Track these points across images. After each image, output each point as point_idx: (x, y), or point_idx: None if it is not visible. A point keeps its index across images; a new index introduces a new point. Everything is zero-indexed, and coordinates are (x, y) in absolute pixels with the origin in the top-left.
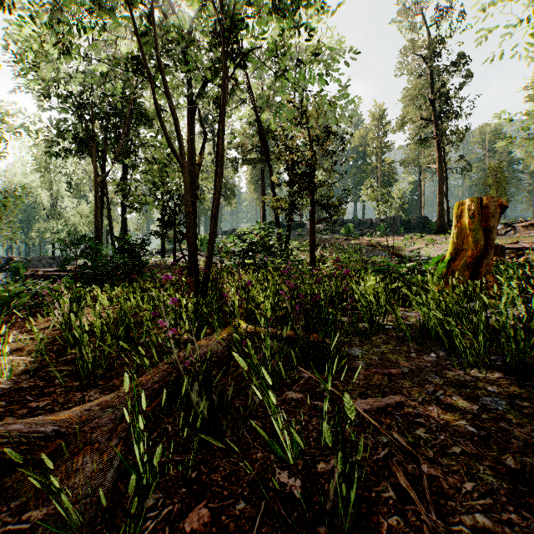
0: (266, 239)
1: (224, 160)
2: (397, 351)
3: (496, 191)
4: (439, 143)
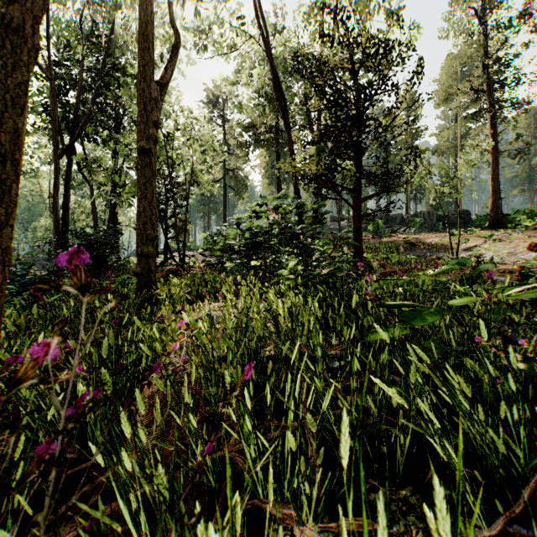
0: (285, 221)
1: None
2: None
3: None
4: (492, 118)
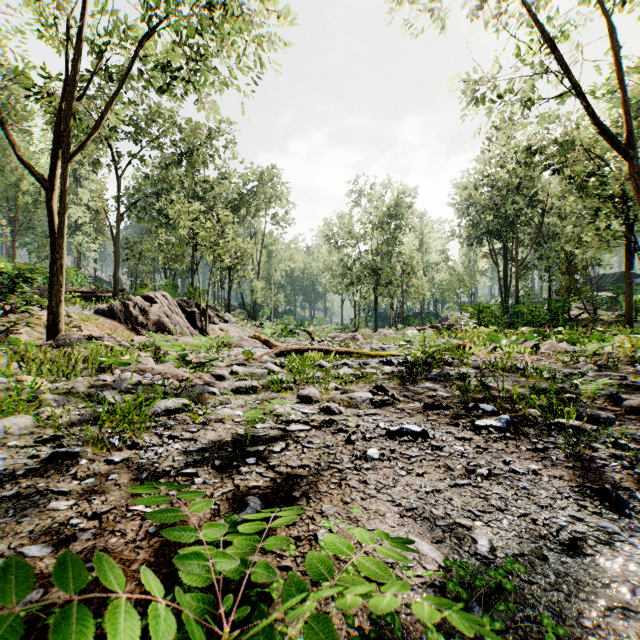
0: None
1: None
2: None
3: None
4: None
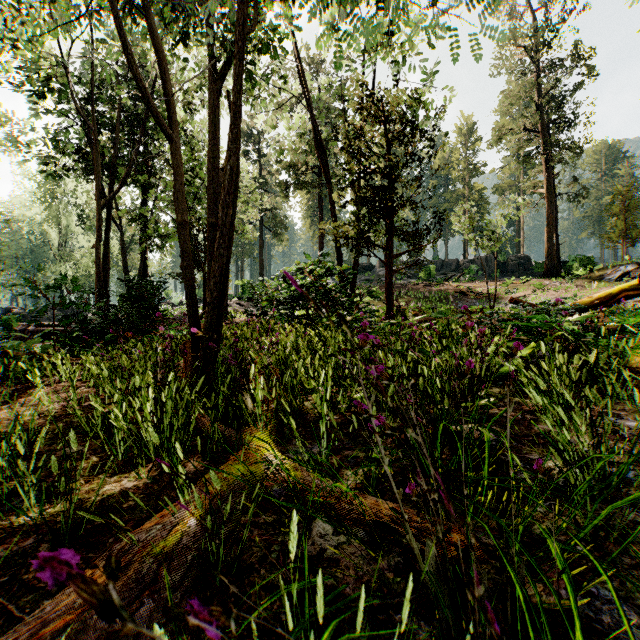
0: (323, 280)
1: (238, 116)
2: None
3: (625, 221)
4: (547, 160)
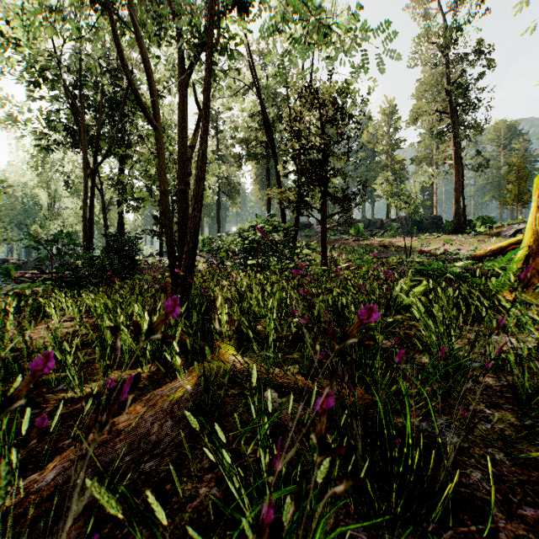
0: (270, 235)
1: (208, 114)
2: (532, 433)
3: (518, 188)
4: (455, 137)
